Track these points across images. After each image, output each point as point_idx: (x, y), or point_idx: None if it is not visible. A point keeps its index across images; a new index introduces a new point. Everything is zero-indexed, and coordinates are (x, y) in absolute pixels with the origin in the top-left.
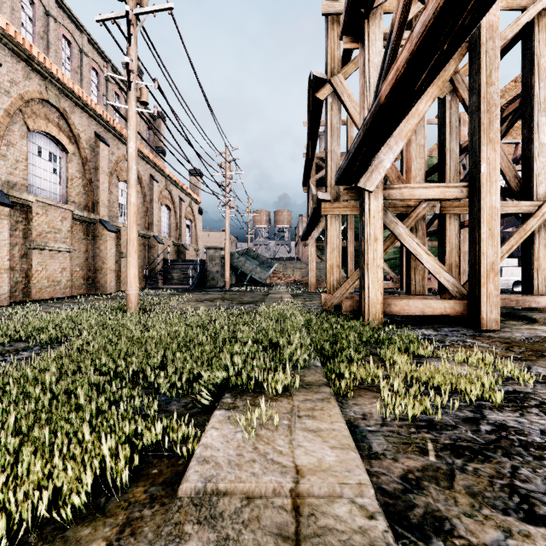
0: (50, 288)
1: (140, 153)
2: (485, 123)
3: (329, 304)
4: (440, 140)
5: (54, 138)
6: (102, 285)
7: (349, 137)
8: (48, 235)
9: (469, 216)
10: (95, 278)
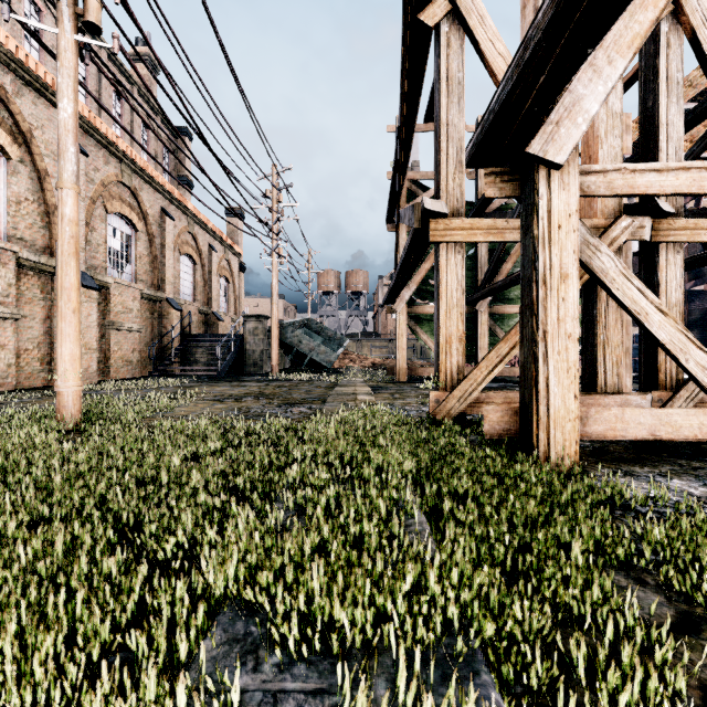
0: None
1: (143, 173)
2: None
3: (445, 412)
4: (645, 108)
5: None
6: None
7: None
8: None
9: None
10: None
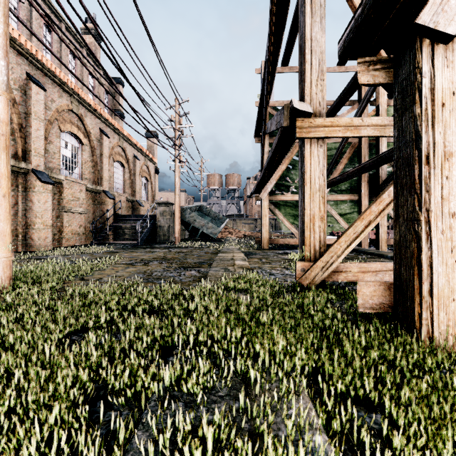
0: None
1: (87, 105)
2: None
3: (310, 279)
4: None
5: None
6: (35, 241)
7: None
8: None
9: None
10: (27, 234)
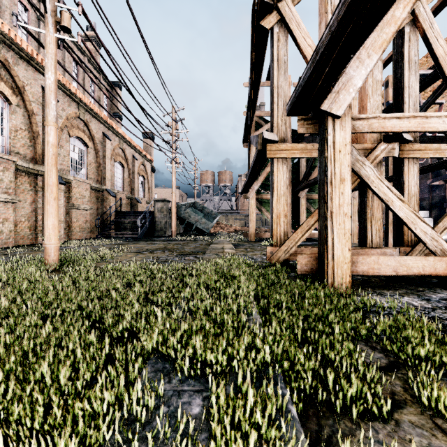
0: None
1: (92, 112)
2: None
3: (276, 259)
4: (396, 77)
5: None
6: None
7: None
8: None
9: None
10: (42, 228)
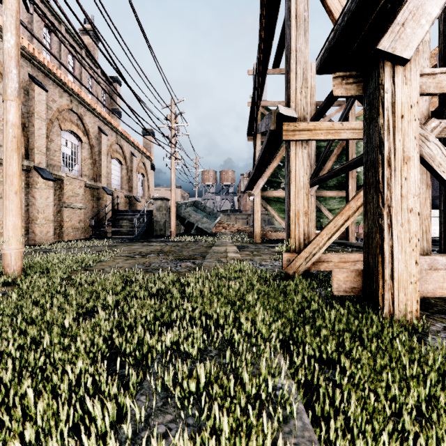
0: None
1: (86, 104)
2: None
3: (295, 269)
4: (445, 39)
5: None
6: (37, 236)
7: None
8: None
9: None
10: (29, 228)
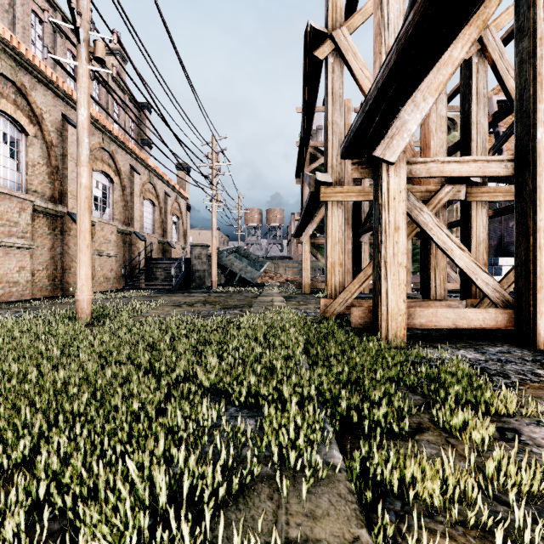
0: (4, 290)
1: (118, 141)
2: (542, 73)
3: (330, 312)
4: (464, 112)
5: (9, 117)
6: (71, 286)
7: (346, 125)
8: (0, 228)
9: (517, 198)
10: (62, 278)
